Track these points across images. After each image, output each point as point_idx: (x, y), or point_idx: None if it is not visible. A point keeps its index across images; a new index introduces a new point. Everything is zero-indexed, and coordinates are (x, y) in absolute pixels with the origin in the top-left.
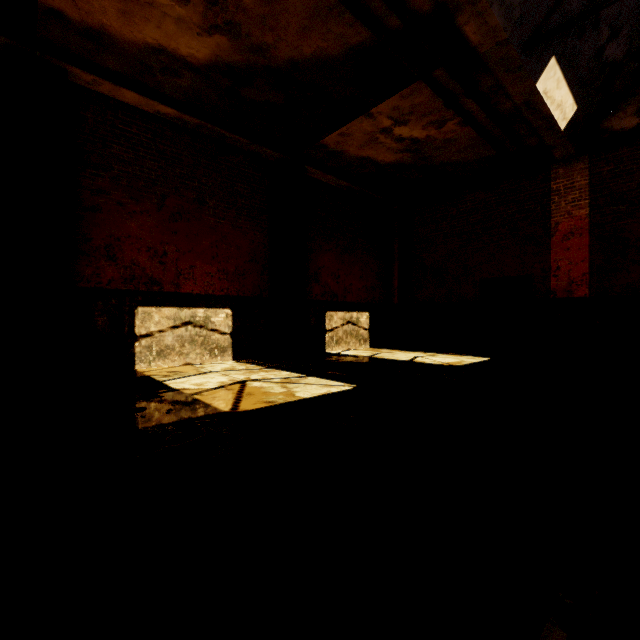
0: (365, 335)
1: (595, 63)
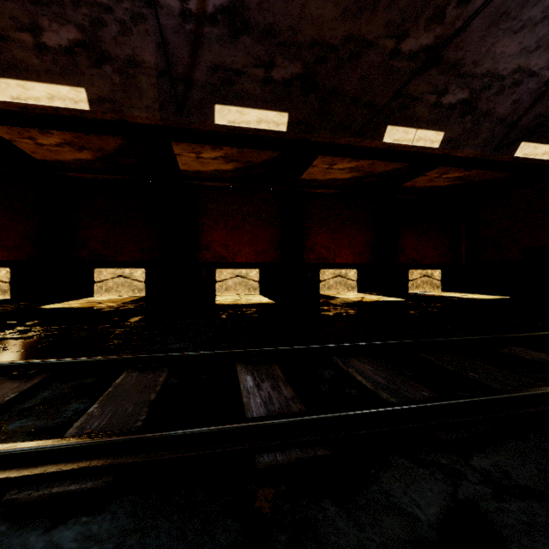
0: (437, 284)
1: None
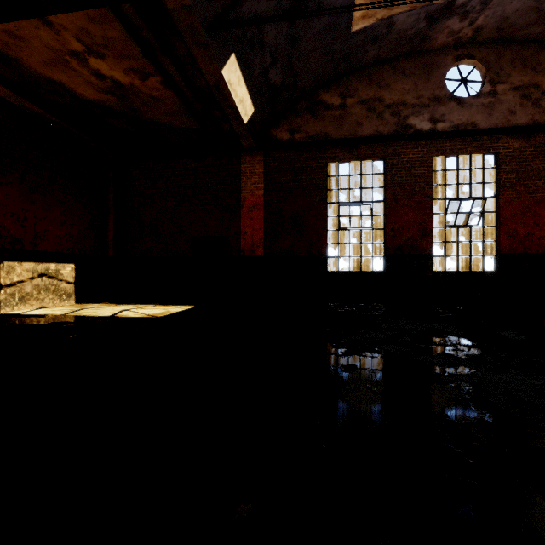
0: (69, 289)
1: (264, 79)
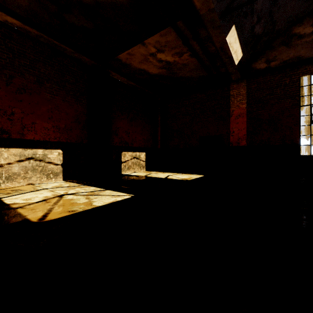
0: (143, 164)
1: (250, 33)
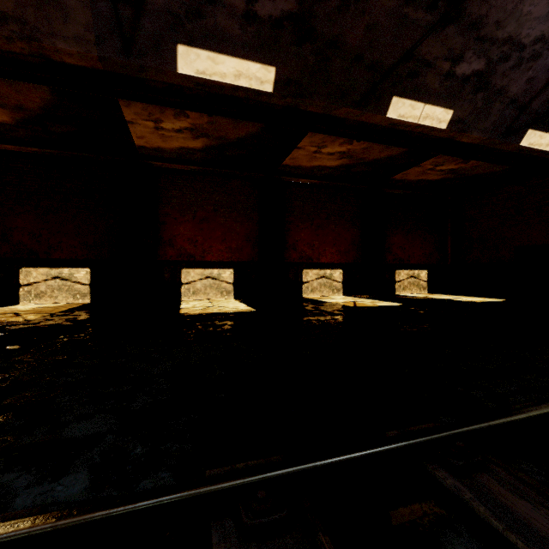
0: (424, 285)
1: None
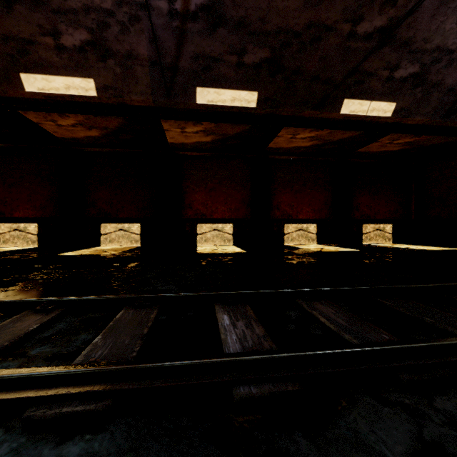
0: (389, 236)
1: None
